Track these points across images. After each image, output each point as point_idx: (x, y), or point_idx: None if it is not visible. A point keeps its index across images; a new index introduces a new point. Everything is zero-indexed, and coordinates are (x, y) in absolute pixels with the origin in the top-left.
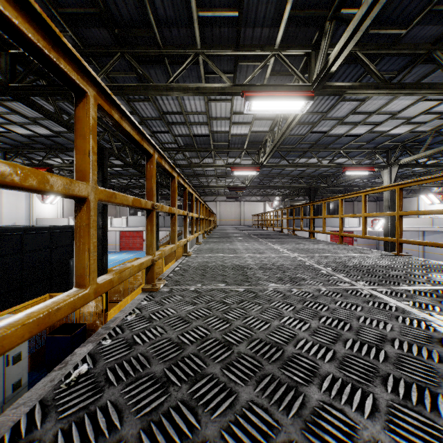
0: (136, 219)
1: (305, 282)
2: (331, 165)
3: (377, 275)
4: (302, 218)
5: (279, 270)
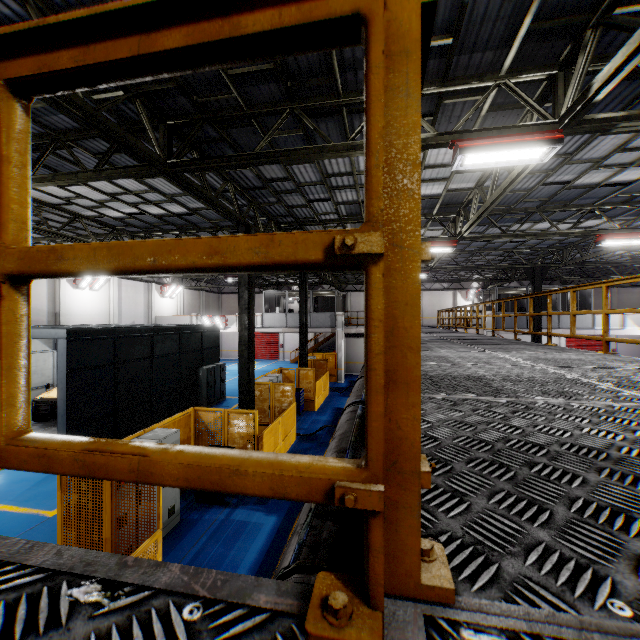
0: (274, 317)
1: (583, 397)
2: (575, 231)
3: None
4: (532, 315)
5: (534, 383)
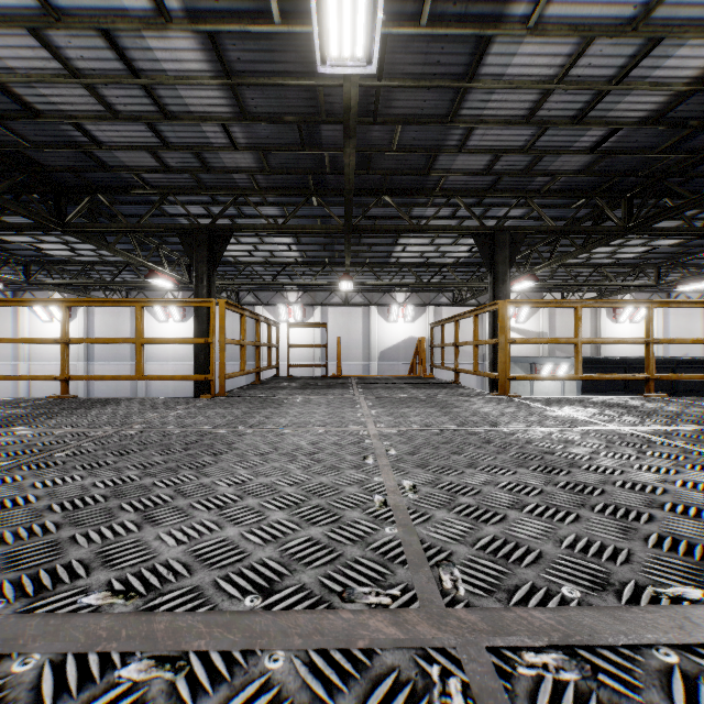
0: None
1: None
2: None
3: None
4: None
5: None
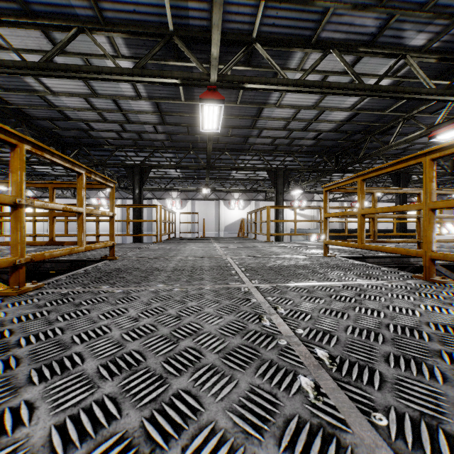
0: None
1: None
2: None
3: None
4: None
5: None
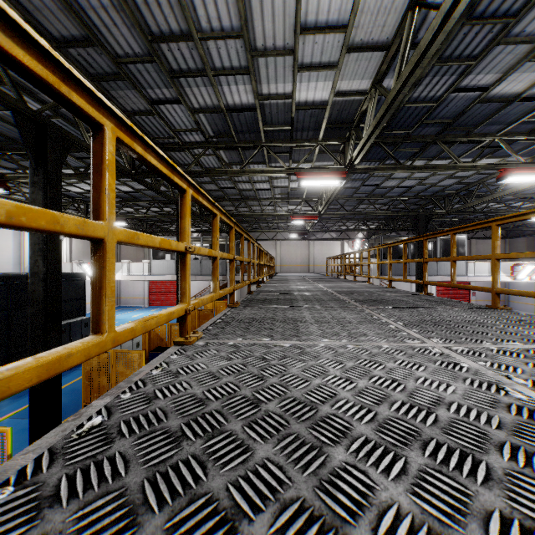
0: (162, 264)
1: None
2: (477, 164)
3: None
4: (458, 259)
5: None
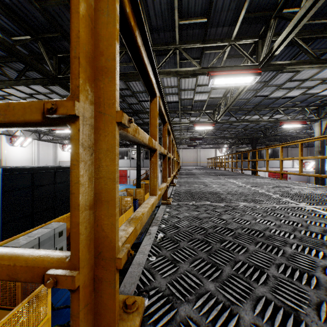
0: (124, 162)
1: (263, 202)
2: (270, 120)
3: (314, 199)
4: (249, 160)
5: (242, 195)
